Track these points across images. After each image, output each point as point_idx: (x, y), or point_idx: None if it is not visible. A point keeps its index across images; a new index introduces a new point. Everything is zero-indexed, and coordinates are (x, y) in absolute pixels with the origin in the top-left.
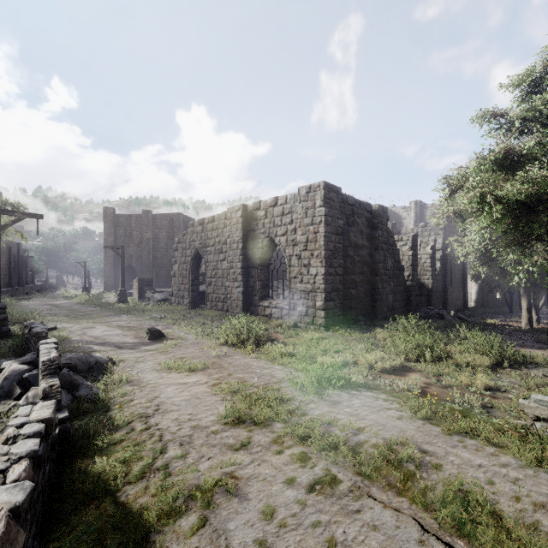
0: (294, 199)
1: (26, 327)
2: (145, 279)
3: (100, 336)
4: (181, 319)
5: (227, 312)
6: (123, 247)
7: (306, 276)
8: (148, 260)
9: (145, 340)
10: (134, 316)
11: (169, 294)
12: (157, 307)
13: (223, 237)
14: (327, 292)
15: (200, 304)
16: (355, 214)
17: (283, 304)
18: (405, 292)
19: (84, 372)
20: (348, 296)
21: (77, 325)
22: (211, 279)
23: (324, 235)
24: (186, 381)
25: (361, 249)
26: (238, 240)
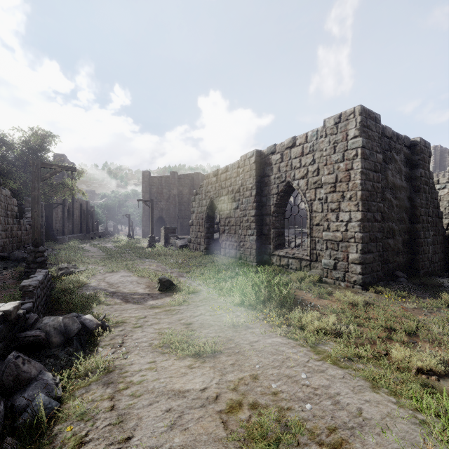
0: (316, 136)
1: (59, 269)
2: (169, 227)
3: (115, 283)
4: (196, 266)
5: (240, 259)
6: (152, 200)
7: (334, 222)
8: (174, 212)
9: (156, 291)
10: (155, 261)
11: (188, 241)
12: (177, 253)
13: (236, 186)
14: (364, 242)
15: (215, 250)
16: (393, 149)
17: (303, 254)
18: (443, 243)
19: (58, 347)
20: (386, 247)
21: (103, 269)
22: (224, 227)
23: (361, 172)
24: (184, 386)
25: (399, 191)
26: (251, 187)
